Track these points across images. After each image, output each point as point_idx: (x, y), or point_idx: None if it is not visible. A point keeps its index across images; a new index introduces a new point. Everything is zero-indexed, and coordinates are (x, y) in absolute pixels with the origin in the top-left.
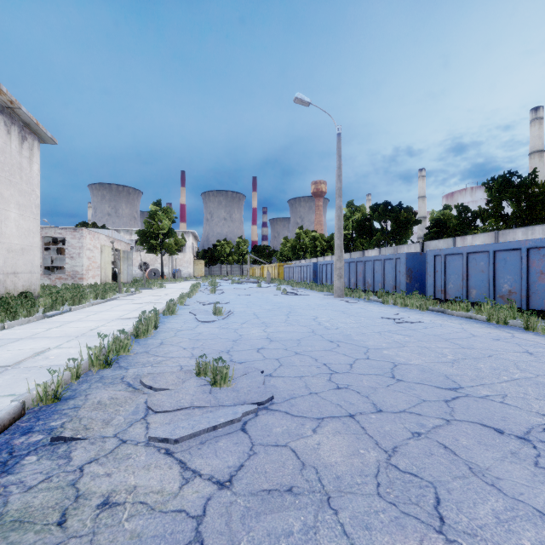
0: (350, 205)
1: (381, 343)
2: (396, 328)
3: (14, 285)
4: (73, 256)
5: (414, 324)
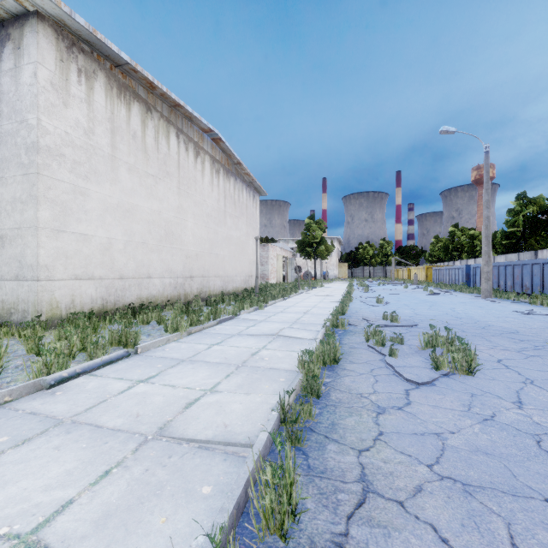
0: (520, 198)
1: (492, 320)
2: (516, 316)
3: (251, 283)
4: (263, 264)
5: (537, 315)
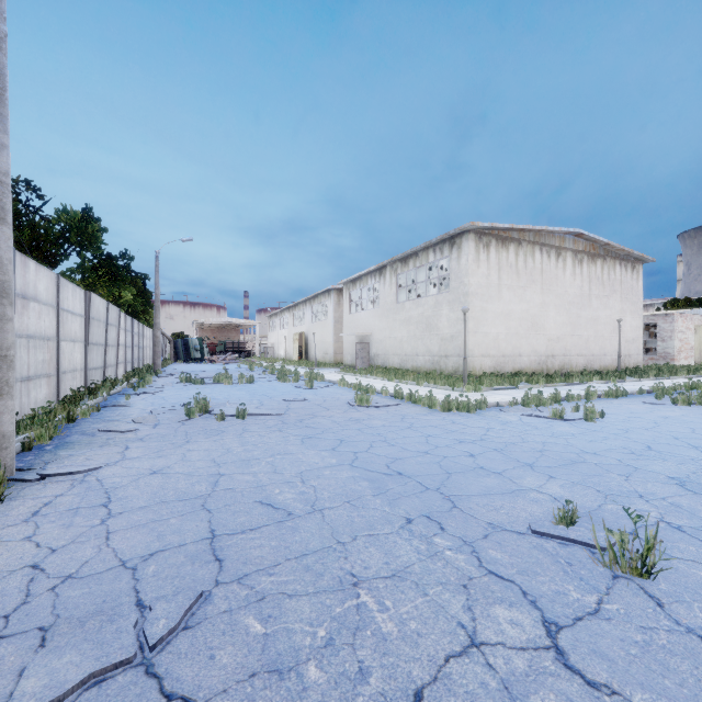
0: None
1: None
2: None
3: (628, 363)
4: (664, 339)
5: None
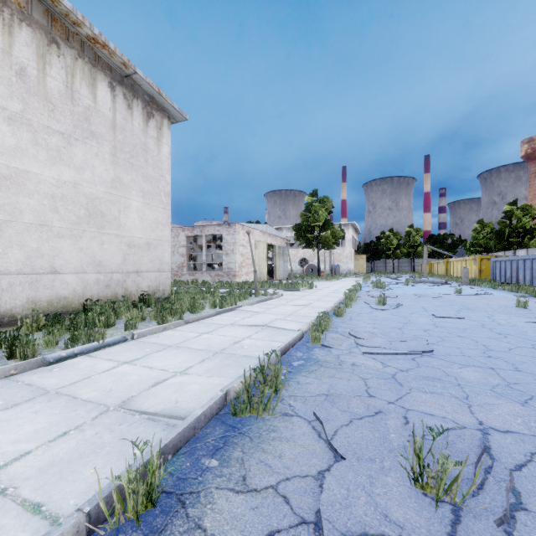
0: None
1: None
2: None
3: (136, 286)
4: (228, 253)
5: None
